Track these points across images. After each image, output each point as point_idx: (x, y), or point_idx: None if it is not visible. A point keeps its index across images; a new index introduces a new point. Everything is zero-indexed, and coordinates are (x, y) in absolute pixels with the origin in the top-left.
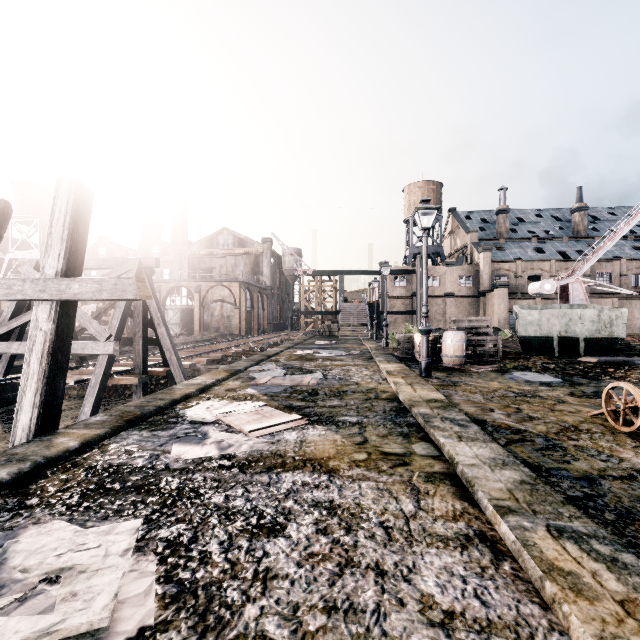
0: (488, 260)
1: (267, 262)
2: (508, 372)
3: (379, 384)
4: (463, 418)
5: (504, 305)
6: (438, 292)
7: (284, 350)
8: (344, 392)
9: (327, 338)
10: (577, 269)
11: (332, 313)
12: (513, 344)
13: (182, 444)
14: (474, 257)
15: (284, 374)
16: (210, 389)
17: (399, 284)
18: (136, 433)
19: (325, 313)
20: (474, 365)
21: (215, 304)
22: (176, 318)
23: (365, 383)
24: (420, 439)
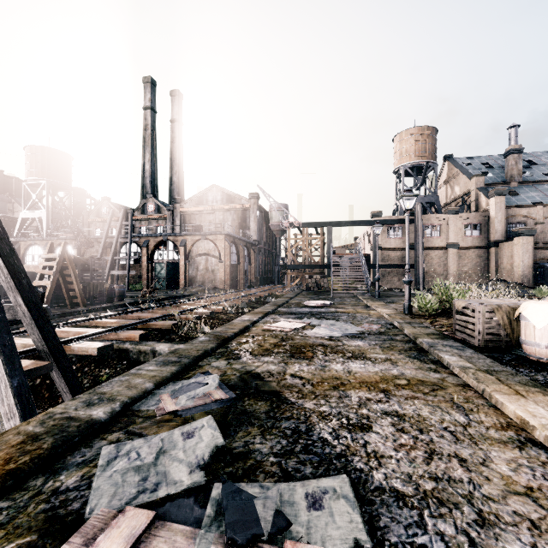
0: (501, 205)
1: (254, 217)
2: None
3: None
4: None
5: (528, 256)
6: (438, 243)
7: (259, 319)
8: None
9: (317, 295)
10: None
11: (320, 267)
12: None
13: None
14: (480, 204)
15: (214, 463)
16: None
17: (393, 235)
18: None
19: (312, 267)
20: None
21: (200, 258)
22: (163, 272)
23: None
24: None
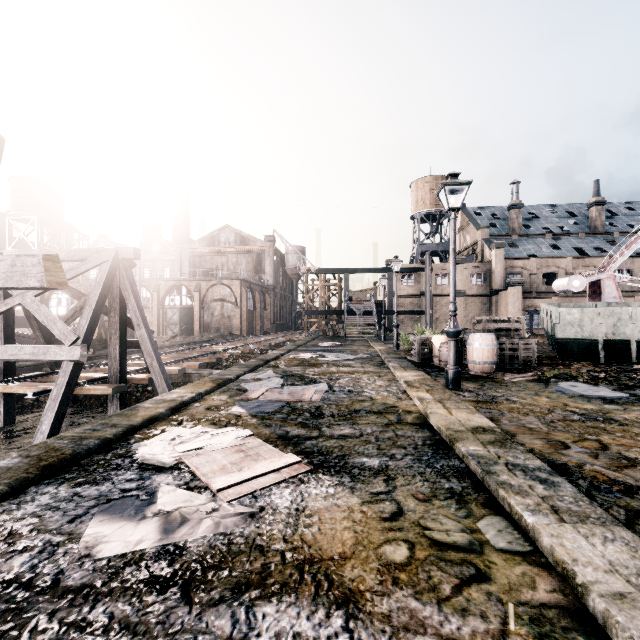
0: (501, 257)
1: (270, 260)
2: (551, 382)
3: (399, 400)
4: (539, 465)
5: (519, 304)
6: (448, 291)
7: (285, 353)
8: (356, 412)
9: (332, 339)
10: (608, 264)
11: (337, 313)
12: (538, 346)
13: (107, 517)
14: (485, 254)
15: (282, 384)
16: (187, 407)
17: (407, 282)
18: (49, 490)
19: (329, 313)
20: (505, 373)
21: (215, 303)
22: (175, 318)
23: (381, 398)
24: (485, 507)
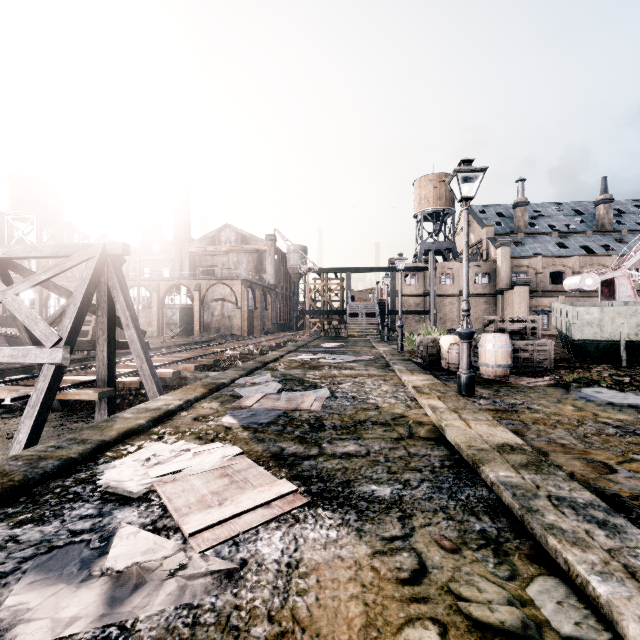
0: (506, 256)
1: (271, 259)
2: (571, 387)
3: (408, 408)
4: (590, 499)
5: (525, 304)
6: (452, 290)
7: (285, 354)
8: (361, 424)
9: (334, 339)
10: (622, 261)
11: (339, 313)
12: None
13: (41, 577)
14: (490, 253)
15: (280, 390)
16: (172, 416)
17: (410, 282)
18: None
19: (331, 313)
20: (520, 376)
21: (215, 303)
22: (175, 318)
23: (388, 406)
24: (532, 562)
